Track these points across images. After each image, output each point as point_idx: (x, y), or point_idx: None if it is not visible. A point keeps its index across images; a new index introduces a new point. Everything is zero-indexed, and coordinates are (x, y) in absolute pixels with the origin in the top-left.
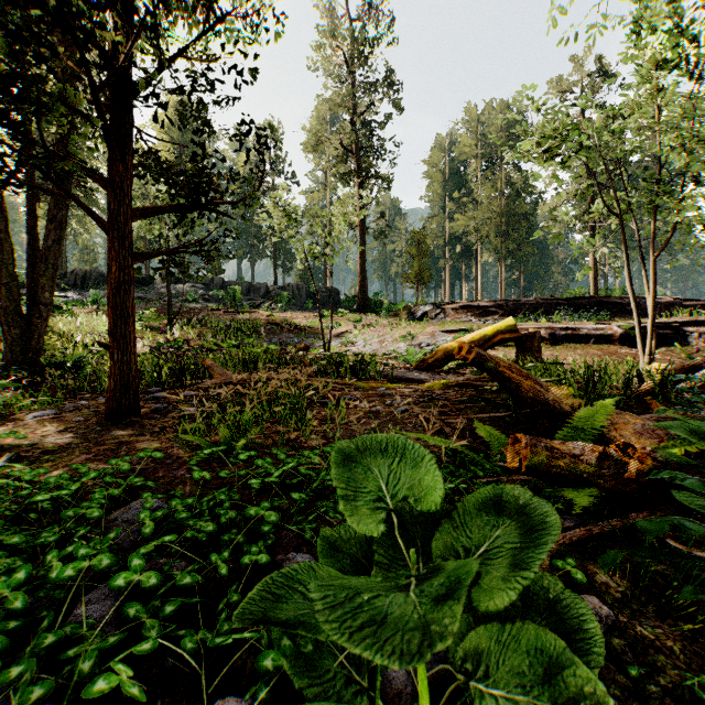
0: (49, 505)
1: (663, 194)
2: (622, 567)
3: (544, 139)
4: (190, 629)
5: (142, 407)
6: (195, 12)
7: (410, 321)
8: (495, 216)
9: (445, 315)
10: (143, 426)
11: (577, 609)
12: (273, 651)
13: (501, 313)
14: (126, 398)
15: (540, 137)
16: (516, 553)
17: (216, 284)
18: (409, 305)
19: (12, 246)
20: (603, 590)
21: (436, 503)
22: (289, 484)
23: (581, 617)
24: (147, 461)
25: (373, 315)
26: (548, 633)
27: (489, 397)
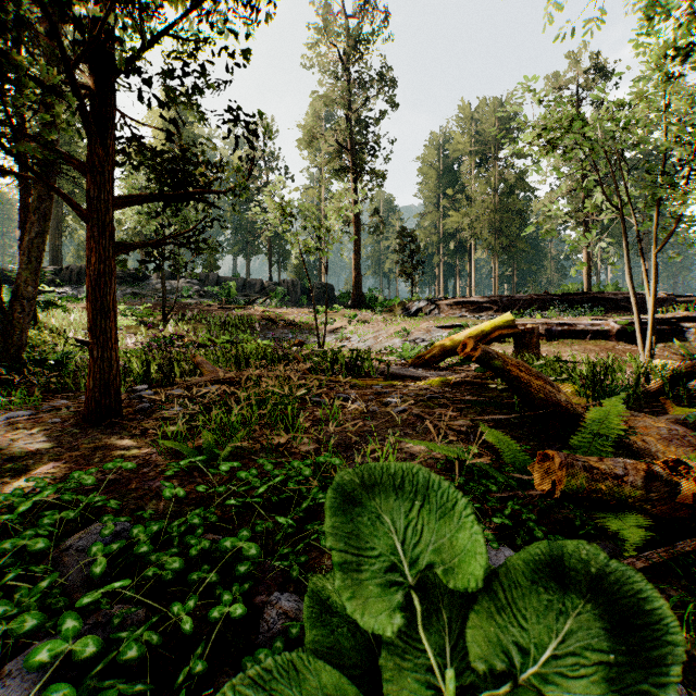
0: None
1: (665, 187)
2: (678, 614)
3: (542, 132)
4: None
5: (126, 406)
6: None
7: (404, 316)
8: (488, 213)
9: (439, 311)
10: (124, 428)
11: None
12: None
13: (496, 309)
14: (106, 397)
15: (537, 129)
16: (612, 678)
17: (211, 280)
18: (403, 301)
19: None
20: None
21: (473, 577)
22: (275, 501)
23: None
24: (121, 469)
25: (368, 311)
26: None
27: (490, 395)
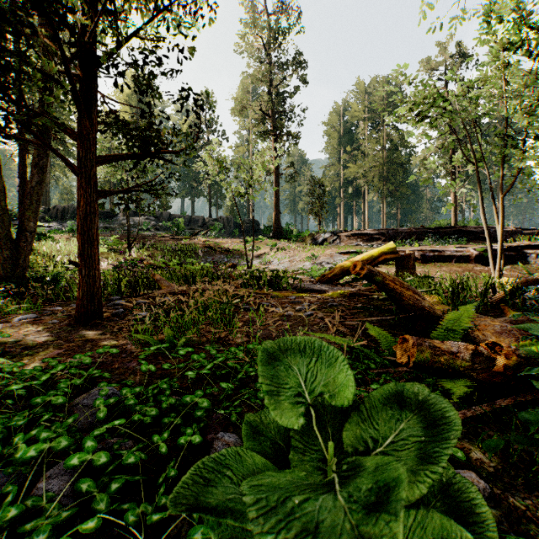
0: (24, 392)
1: (510, 146)
2: None
3: (417, 104)
4: (132, 502)
5: (105, 311)
6: (146, 1)
7: (313, 245)
8: (378, 165)
9: (340, 241)
10: (105, 327)
11: (466, 490)
12: (203, 525)
13: (383, 239)
14: (91, 305)
15: (414, 102)
16: (417, 446)
17: (164, 217)
18: (312, 233)
19: (4, 186)
20: (479, 467)
21: (344, 399)
22: (218, 374)
23: (470, 498)
24: (106, 355)
25: (285, 241)
26: (449, 521)
27: (376, 303)
